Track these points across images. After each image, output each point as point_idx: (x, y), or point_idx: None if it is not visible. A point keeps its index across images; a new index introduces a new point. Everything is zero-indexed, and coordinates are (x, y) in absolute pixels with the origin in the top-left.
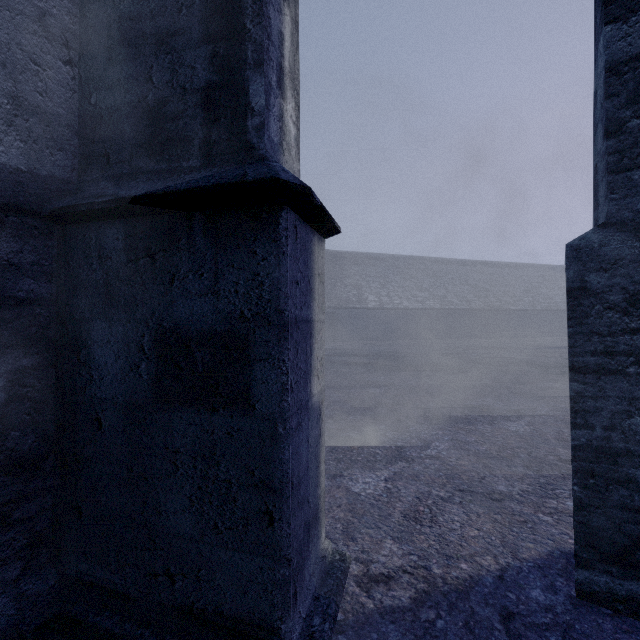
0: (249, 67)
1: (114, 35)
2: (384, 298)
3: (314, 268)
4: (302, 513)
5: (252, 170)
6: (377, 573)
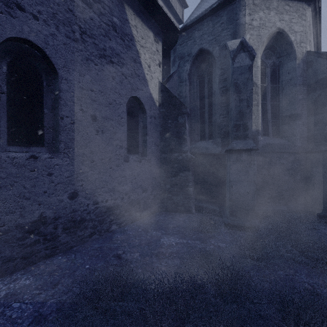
0: None
1: (315, 122)
2: None
3: None
4: None
5: None
6: None
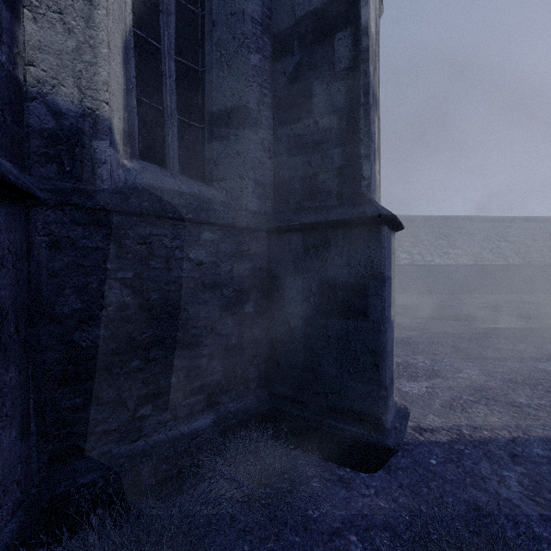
0: (362, 157)
1: (291, 143)
2: (415, 256)
3: (391, 250)
4: (389, 371)
5: (368, 209)
6: (425, 427)
